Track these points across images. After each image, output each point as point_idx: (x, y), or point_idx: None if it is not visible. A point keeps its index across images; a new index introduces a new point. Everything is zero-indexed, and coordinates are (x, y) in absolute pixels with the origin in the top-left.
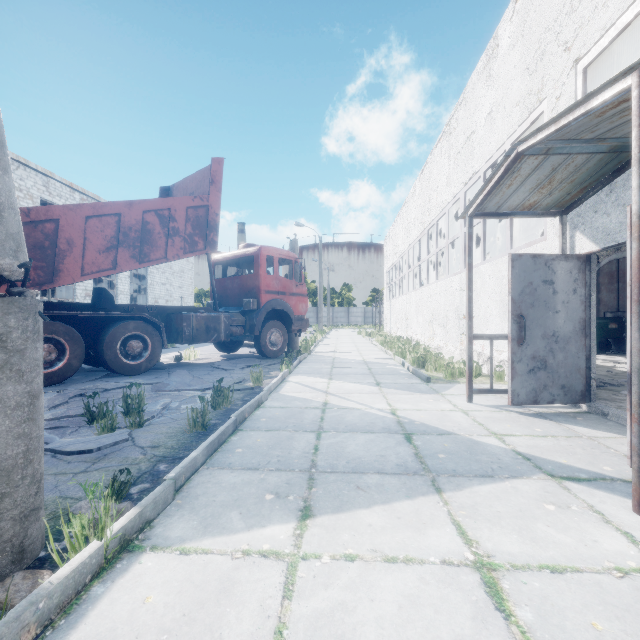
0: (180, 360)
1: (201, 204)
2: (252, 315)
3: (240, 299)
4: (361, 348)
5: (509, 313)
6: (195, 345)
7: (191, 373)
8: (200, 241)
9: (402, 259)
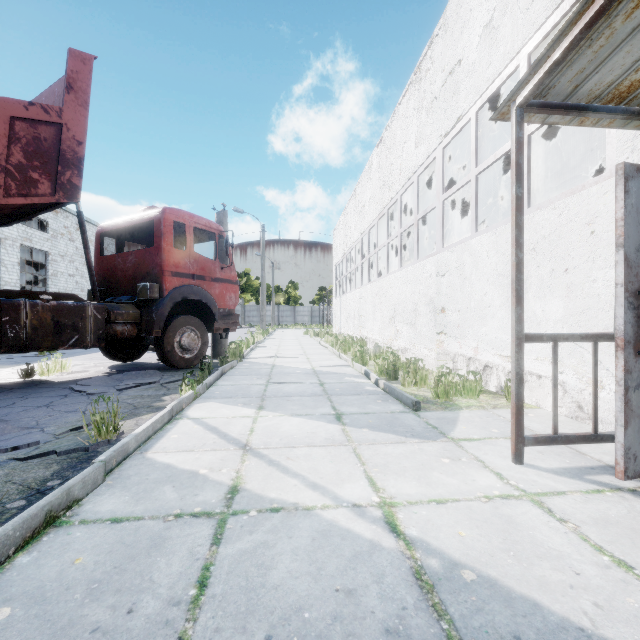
0: (30, 376)
1: (45, 118)
2: (151, 307)
3: (135, 284)
4: (309, 351)
5: (618, 288)
6: (90, 350)
7: (15, 404)
8: (43, 180)
9: (354, 249)
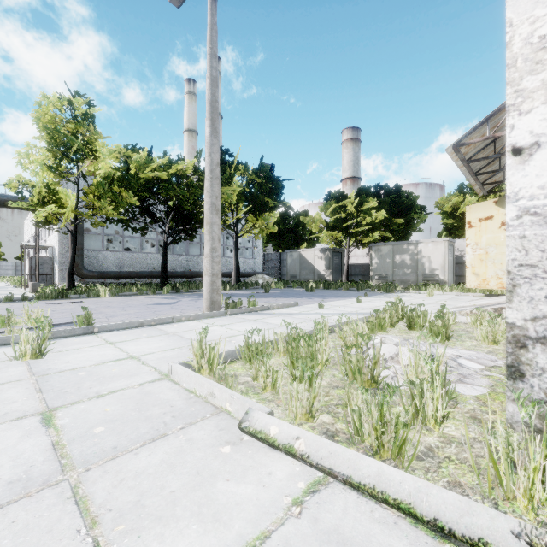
0: None
1: None
2: None
3: None
4: None
5: (29, 269)
6: None
7: None
8: None
9: (31, 240)
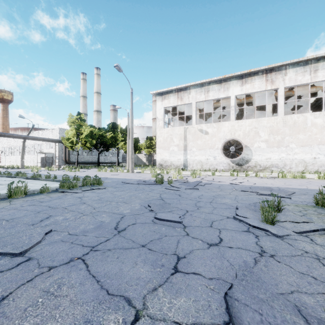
0: None
1: None
2: None
3: None
4: None
5: (40, 161)
6: None
7: None
8: None
9: (14, 147)
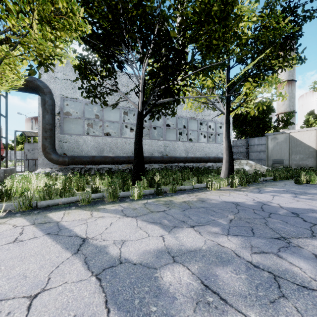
0: None
1: None
2: None
3: None
4: None
5: None
6: None
7: None
8: None
9: None
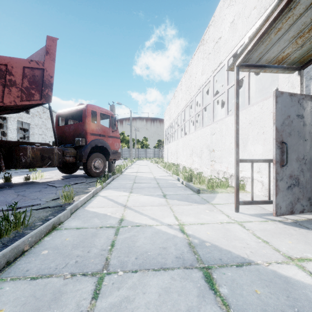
0: (28, 180)
1: (37, 67)
2: (81, 149)
3: (74, 139)
4: (152, 170)
5: (273, 140)
6: (51, 169)
7: (25, 190)
8: (36, 94)
9: (174, 121)
